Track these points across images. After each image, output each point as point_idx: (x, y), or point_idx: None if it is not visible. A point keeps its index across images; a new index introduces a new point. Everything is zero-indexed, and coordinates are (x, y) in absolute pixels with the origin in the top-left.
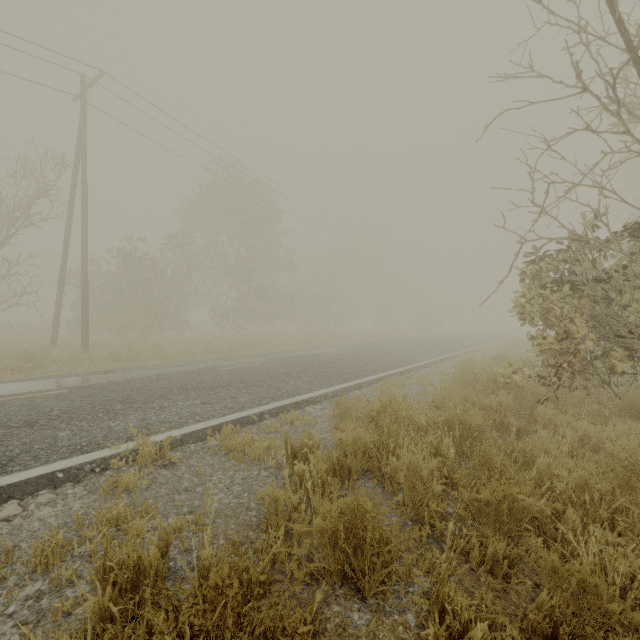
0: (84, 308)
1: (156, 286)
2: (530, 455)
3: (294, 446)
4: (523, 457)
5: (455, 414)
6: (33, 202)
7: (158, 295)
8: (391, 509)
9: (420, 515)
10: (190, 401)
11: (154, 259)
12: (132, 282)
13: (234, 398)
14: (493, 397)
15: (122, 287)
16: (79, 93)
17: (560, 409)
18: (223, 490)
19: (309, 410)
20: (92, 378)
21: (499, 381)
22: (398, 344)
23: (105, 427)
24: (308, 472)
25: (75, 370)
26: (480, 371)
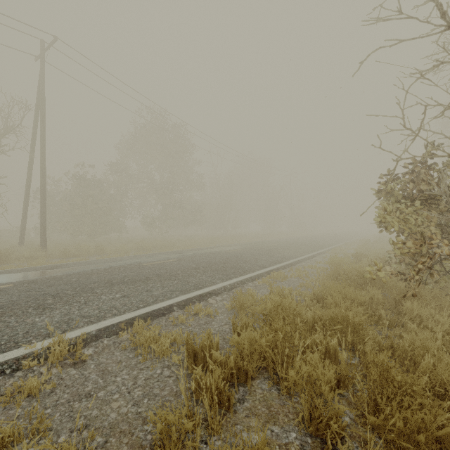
0: (43, 217)
1: (101, 200)
2: (408, 351)
3: (194, 346)
4: (402, 353)
5: (339, 312)
6: (2, 136)
7: (102, 207)
8: (288, 420)
9: (320, 432)
10: (112, 295)
11: (99, 180)
12: (83, 197)
13: (149, 291)
14: (365, 292)
15: (75, 201)
16: (39, 54)
17: (421, 302)
18: (124, 395)
19: (211, 301)
20: (38, 273)
21: (366, 277)
22: (279, 243)
23: (30, 323)
24: (205, 387)
25: (31, 265)
26: (348, 268)
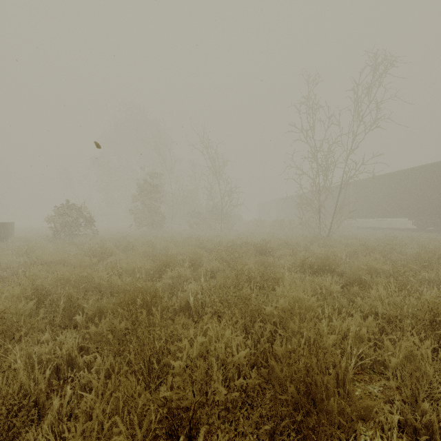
0: None
1: None
2: None
3: None
4: None
5: None
6: None
7: None
8: None
9: None
10: None
11: None
12: None
13: None
14: None
15: None
16: None
17: None
18: None
19: None
20: None
21: None
22: None
23: None
24: None
25: None
26: None
